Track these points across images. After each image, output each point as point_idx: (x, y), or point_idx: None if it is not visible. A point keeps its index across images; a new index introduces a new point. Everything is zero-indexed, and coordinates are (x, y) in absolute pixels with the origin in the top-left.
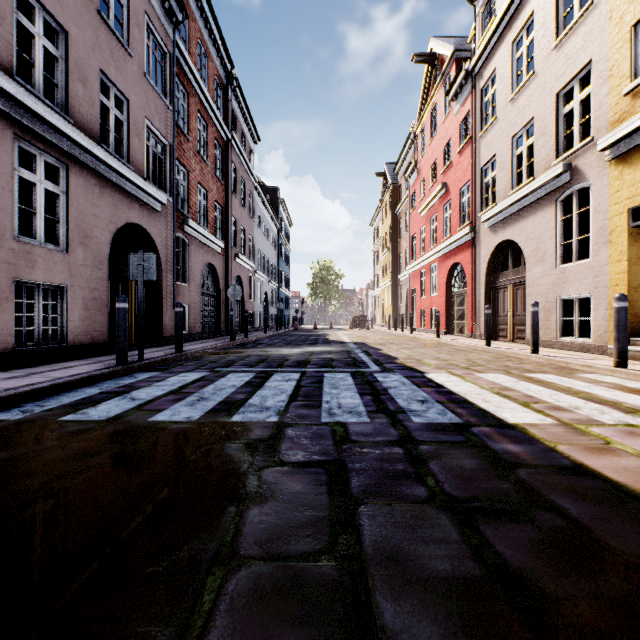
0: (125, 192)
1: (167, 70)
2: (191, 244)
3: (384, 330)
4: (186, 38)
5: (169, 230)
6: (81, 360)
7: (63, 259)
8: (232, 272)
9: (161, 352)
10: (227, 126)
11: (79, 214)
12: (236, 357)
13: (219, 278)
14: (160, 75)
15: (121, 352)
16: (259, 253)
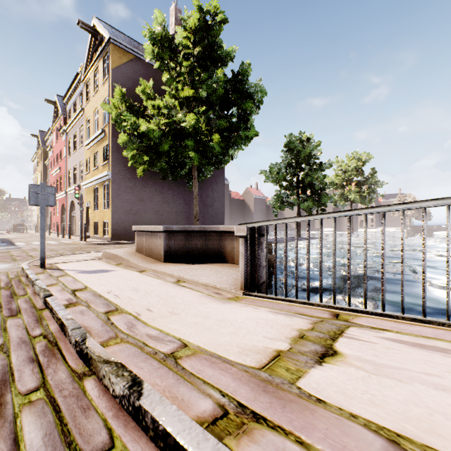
0: None
1: None
2: None
3: (33, 233)
4: None
5: None
6: None
7: None
8: None
9: None
10: None
11: None
12: None
13: None
14: None
15: None
16: None
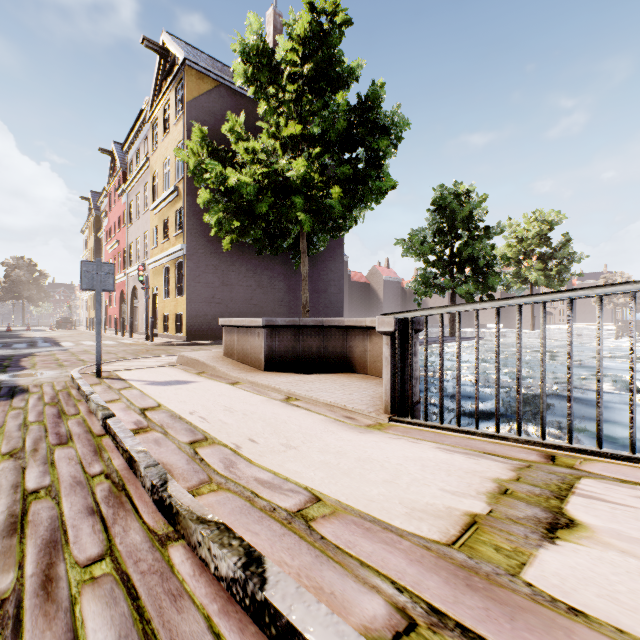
0: None
1: None
2: None
3: (83, 330)
4: None
5: None
6: None
7: None
8: None
9: None
10: None
11: None
12: None
13: None
14: None
15: None
16: None
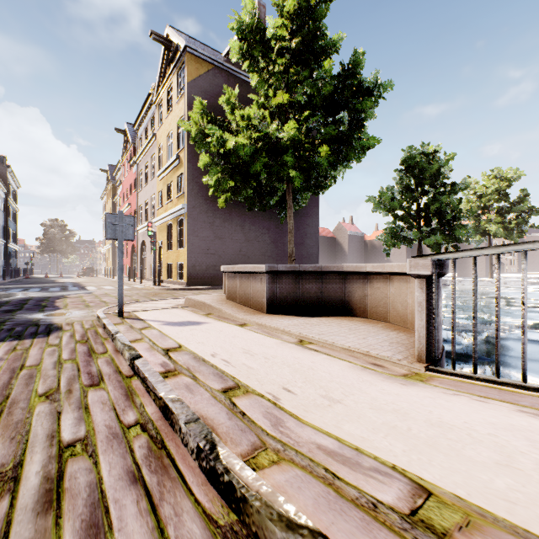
0: None
1: None
2: None
3: (103, 277)
4: None
5: None
6: None
7: None
8: None
9: None
10: None
11: None
12: (6, 287)
13: None
14: None
15: None
16: None
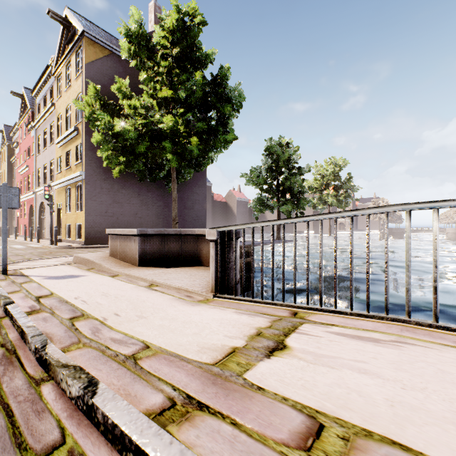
0: None
1: None
2: None
3: None
4: None
5: None
6: None
7: None
8: None
9: None
10: None
11: None
12: None
13: None
14: None
15: None
16: None
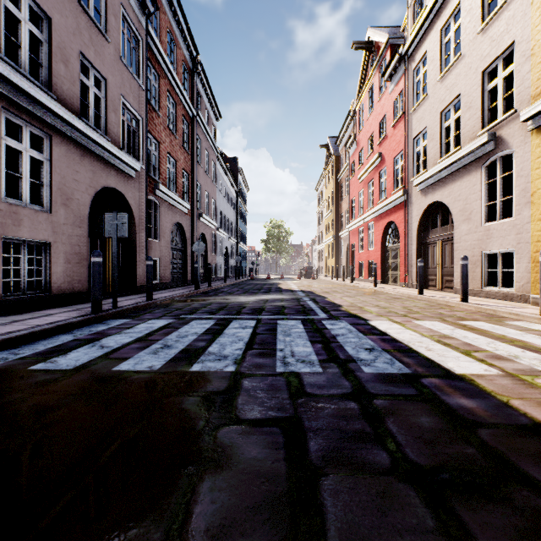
0: (103, 160)
1: (140, 55)
2: (161, 206)
3: (327, 279)
4: (157, 28)
5: (142, 193)
6: (62, 308)
7: (47, 218)
8: (197, 230)
9: (134, 300)
10: (193, 104)
11: (61, 179)
12: (199, 304)
13: (186, 235)
14: (134, 59)
15: (96, 301)
16: (220, 214)
